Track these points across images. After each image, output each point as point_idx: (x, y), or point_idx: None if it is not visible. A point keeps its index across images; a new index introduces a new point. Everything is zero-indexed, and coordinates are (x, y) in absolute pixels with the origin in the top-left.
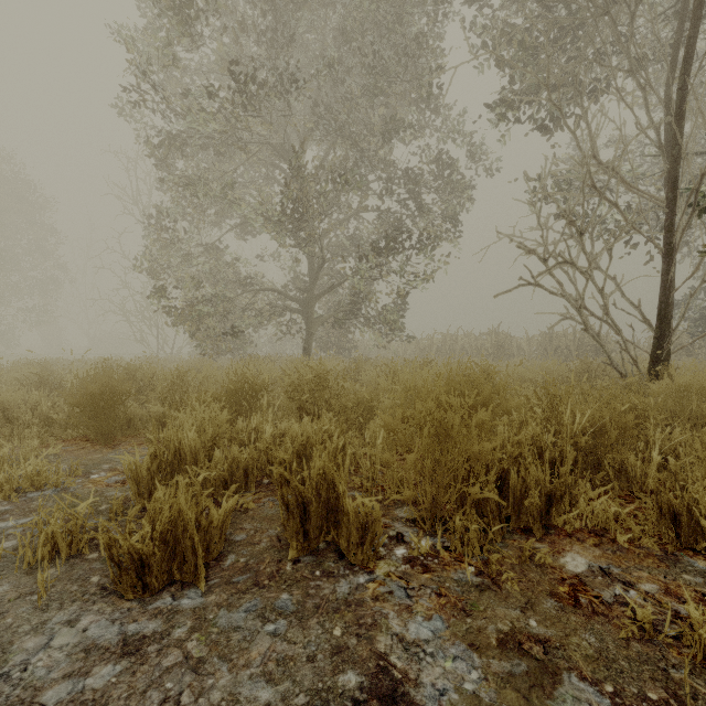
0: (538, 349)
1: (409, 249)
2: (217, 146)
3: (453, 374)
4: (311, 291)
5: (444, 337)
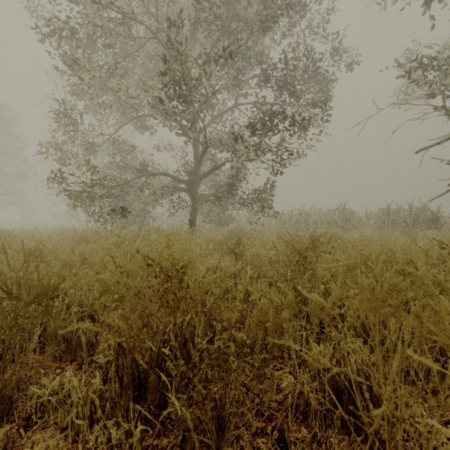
0: (376, 221)
1: (283, 130)
2: (106, 34)
3: (389, 257)
4: (196, 173)
5: (300, 212)
